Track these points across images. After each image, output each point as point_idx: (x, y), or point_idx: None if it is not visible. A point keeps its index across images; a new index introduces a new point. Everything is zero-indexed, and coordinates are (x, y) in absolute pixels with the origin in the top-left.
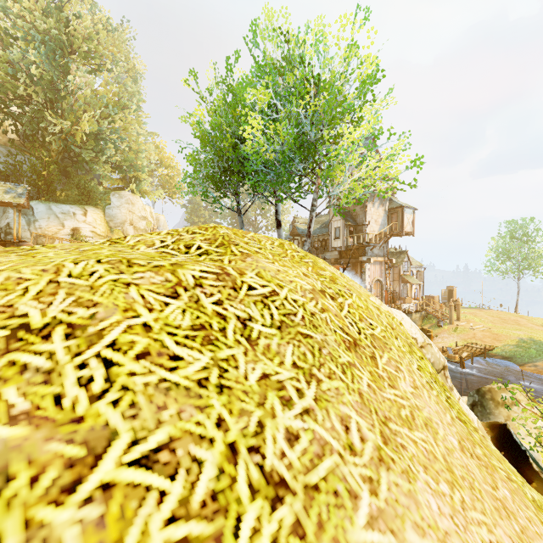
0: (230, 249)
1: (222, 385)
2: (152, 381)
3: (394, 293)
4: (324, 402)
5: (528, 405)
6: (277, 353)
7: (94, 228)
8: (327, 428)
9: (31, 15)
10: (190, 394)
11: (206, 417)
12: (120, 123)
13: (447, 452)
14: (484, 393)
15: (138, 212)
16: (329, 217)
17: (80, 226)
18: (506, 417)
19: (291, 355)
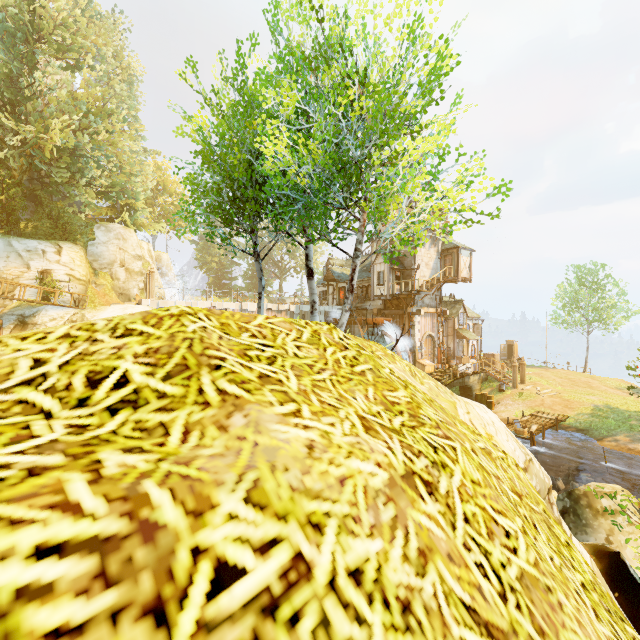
0: (197, 382)
1: None
2: None
3: (448, 351)
4: None
5: None
6: None
7: (71, 270)
8: None
9: None
10: None
11: None
12: (105, 135)
13: None
14: (578, 497)
15: (132, 250)
16: (371, 259)
17: (51, 267)
18: (609, 530)
19: None
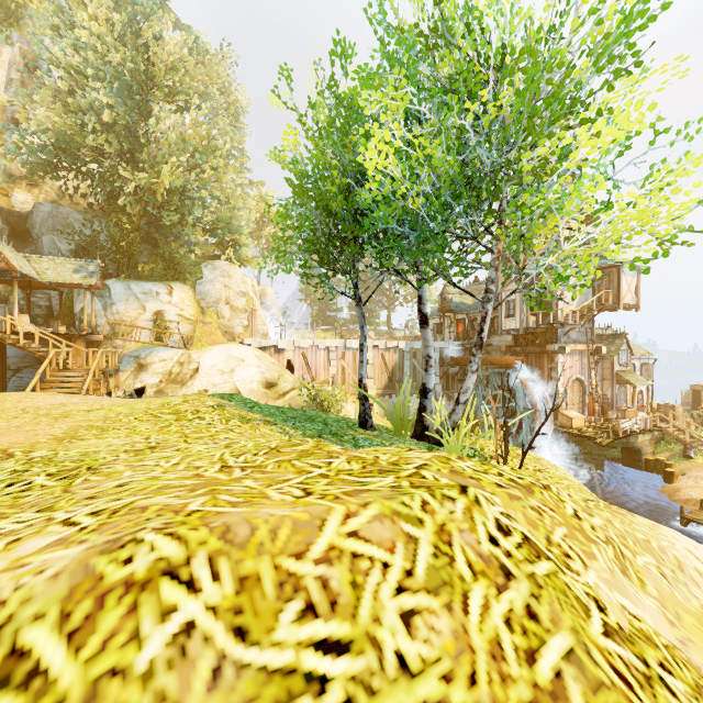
0: None
1: None
2: None
3: (604, 400)
4: None
5: None
6: None
7: (181, 311)
8: None
9: (104, 46)
10: None
11: None
12: (210, 173)
13: None
14: None
15: (236, 287)
16: (497, 284)
17: (164, 308)
18: None
19: None
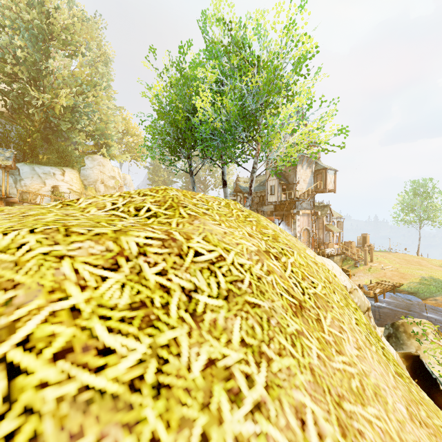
0: (178, 211)
1: (160, 384)
2: (68, 392)
3: (319, 240)
4: (276, 389)
5: (436, 338)
6: (223, 329)
7: (71, 186)
8: (282, 428)
9: (17, 7)
10: (118, 405)
11: (135, 441)
12: (93, 98)
13: (400, 427)
14: (397, 326)
15: (108, 172)
16: (266, 177)
17: (59, 184)
18: (417, 347)
19: (239, 330)
